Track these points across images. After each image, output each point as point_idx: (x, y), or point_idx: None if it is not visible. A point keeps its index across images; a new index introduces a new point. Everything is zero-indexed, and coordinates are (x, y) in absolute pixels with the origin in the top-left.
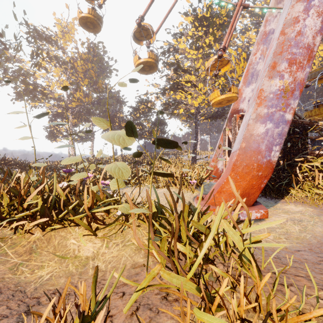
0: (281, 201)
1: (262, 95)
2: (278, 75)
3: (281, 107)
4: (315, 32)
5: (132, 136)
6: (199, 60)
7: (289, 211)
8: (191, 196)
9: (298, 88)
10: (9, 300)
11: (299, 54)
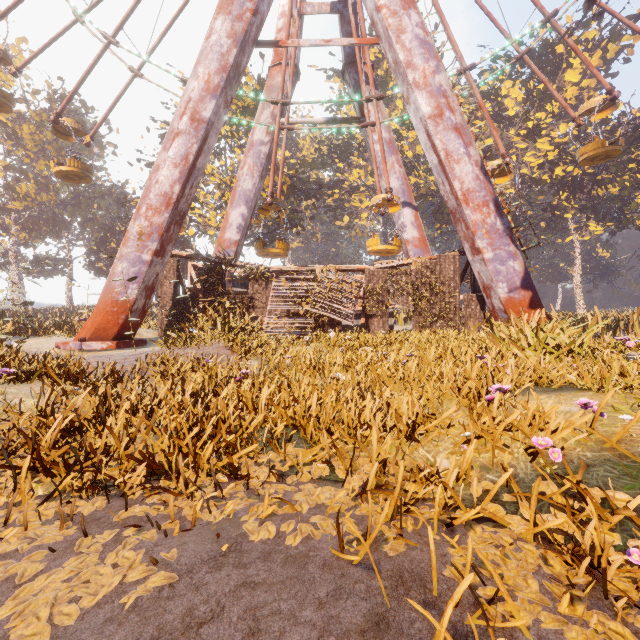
0: None
1: (127, 235)
2: (139, 219)
3: (137, 248)
4: (173, 181)
5: None
6: None
7: None
8: None
9: (156, 231)
10: None
11: (155, 201)
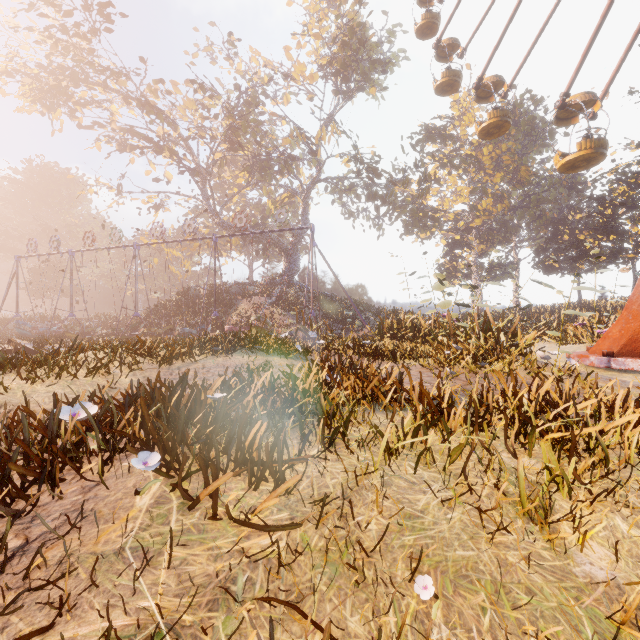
0: None
1: None
2: None
3: None
4: None
5: (443, 285)
6: None
7: None
8: None
9: None
10: None
11: None
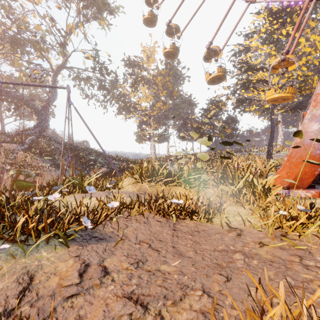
0: None
1: (318, 98)
2: None
3: None
4: None
5: (210, 141)
6: (272, 57)
7: None
8: None
9: None
10: None
11: None
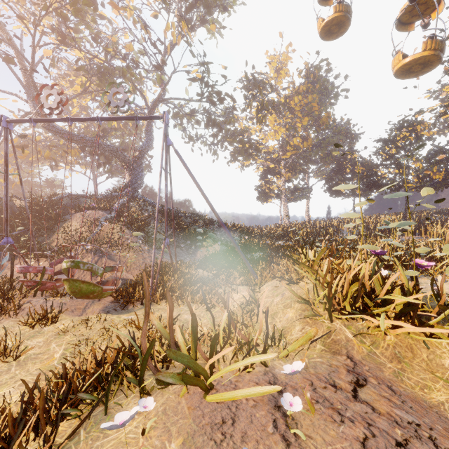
0: None
1: None
2: None
3: None
4: None
5: None
6: None
7: None
8: None
9: None
10: (445, 425)
11: None
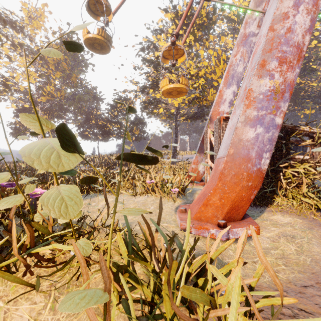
0: (267, 209)
1: (251, 95)
2: (268, 75)
3: (271, 109)
4: (304, 30)
5: (75, 150)
6: None
7: (278, 223)
8: (172, 206)
9: (288, 89)
10: None
11: (289, 52)
